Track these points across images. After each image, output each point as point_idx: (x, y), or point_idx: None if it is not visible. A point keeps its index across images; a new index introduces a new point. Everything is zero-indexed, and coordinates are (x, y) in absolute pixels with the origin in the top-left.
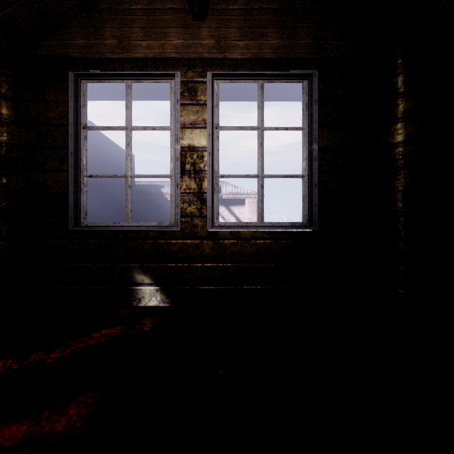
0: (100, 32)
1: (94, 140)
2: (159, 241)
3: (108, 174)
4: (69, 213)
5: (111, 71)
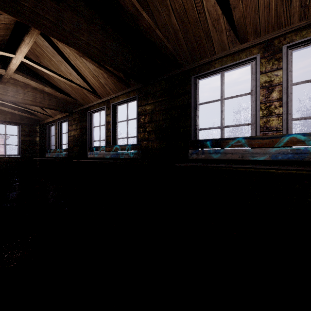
0: None
1: None
2: None
3: None
4: None
5: None
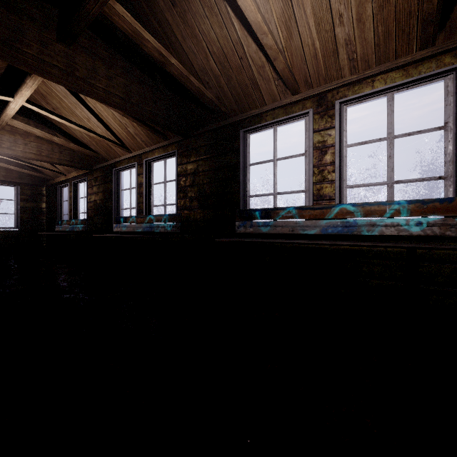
0: None
1: None
2: None
3: None
4: None
5: None
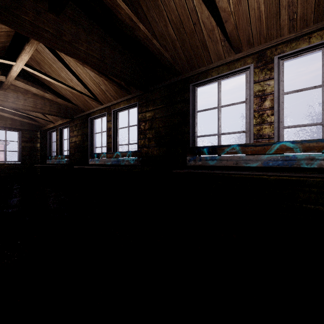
0: None
1: None
2: None
3: None
4: None
5: None
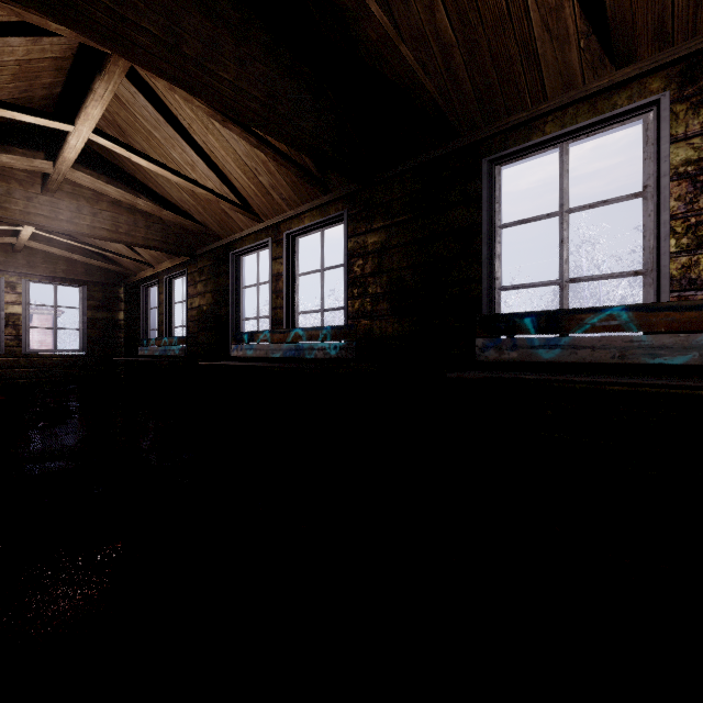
0: None
1: None
2: None
3: None
4: None
5: None
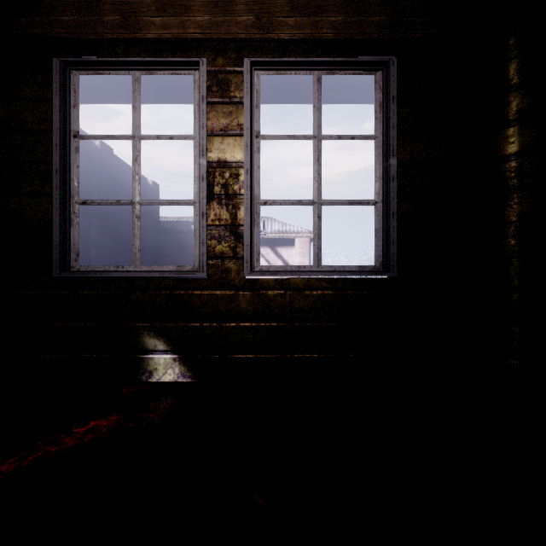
0: (97, 5)
1: (108, 165)
2: (177, 292)
3: (108, 200)
4: (54, 253)
5: (111, 57)
